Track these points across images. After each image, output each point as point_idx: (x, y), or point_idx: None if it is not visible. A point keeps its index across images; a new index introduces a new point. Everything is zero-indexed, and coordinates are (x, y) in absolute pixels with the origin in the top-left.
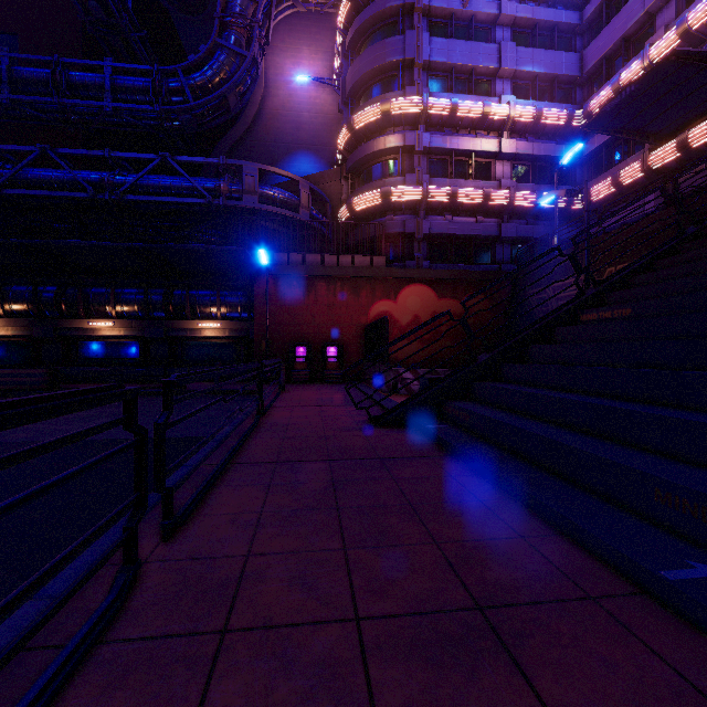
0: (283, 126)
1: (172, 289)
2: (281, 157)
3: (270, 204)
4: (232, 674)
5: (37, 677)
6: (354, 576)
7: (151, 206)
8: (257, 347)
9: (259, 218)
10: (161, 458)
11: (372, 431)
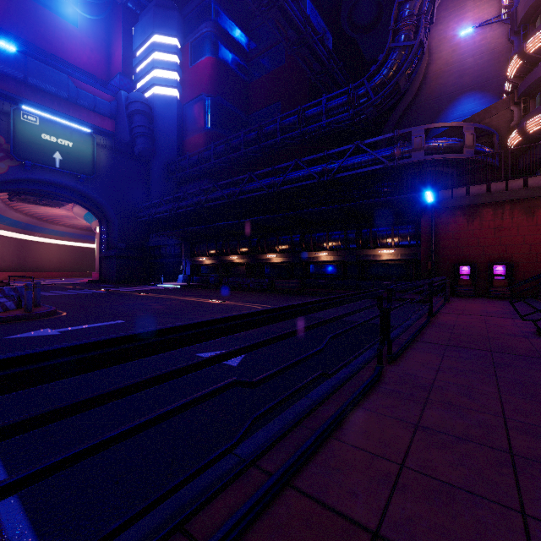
0: (446, 80)
1: (361, 229)
2: (444, 107)
3: (434, 154)
4: (434, 409)
5: (358, 386)
6: (504, 404)
7: (348, 177)
8: (423, 267)
9: (424, 166)
10: (388, 324)
11: (539, 340)
